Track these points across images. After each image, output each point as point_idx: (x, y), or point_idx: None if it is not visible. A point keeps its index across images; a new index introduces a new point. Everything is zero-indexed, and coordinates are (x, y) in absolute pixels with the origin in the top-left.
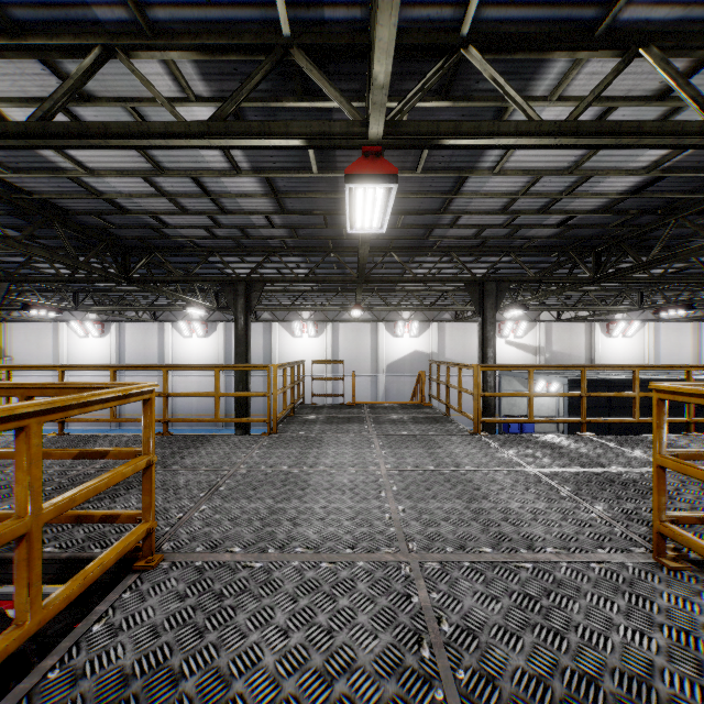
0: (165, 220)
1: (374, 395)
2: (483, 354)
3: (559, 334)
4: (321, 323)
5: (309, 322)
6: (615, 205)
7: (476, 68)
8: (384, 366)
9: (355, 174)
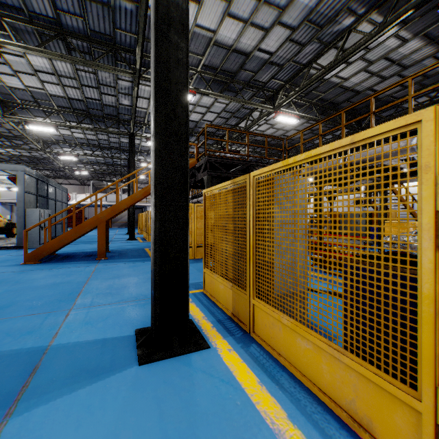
0: (287, 135)
1: None
2: None
3: None
4: None
5: None
6: (438, 45)
7: (296, 81)
8: None
9: (274, 117)
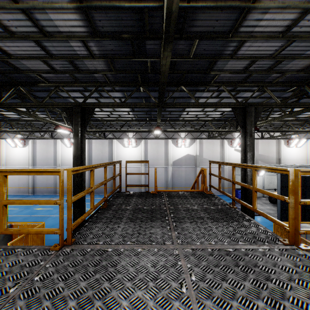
0: (5, 49)
1: (166, 177)
2: (245, 156)
3: (262, 146)
4: (138, 140)
5: (132, 139)
6: None
7: None
8: (171, 162)
9: None
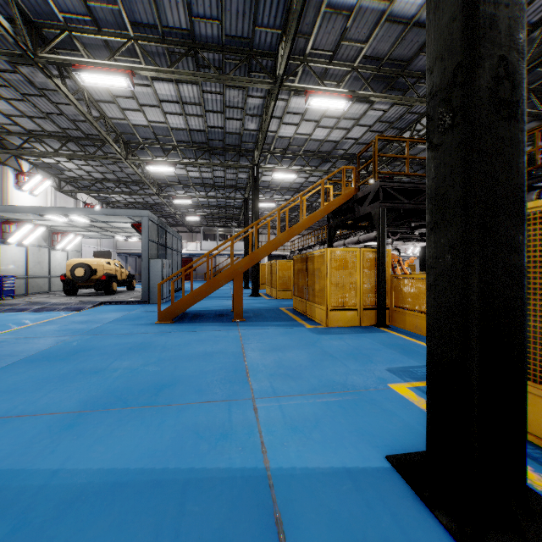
0: None
1: None
2: None
3: None
4: None
5: None
6: None
7: None
8: None
9: None
